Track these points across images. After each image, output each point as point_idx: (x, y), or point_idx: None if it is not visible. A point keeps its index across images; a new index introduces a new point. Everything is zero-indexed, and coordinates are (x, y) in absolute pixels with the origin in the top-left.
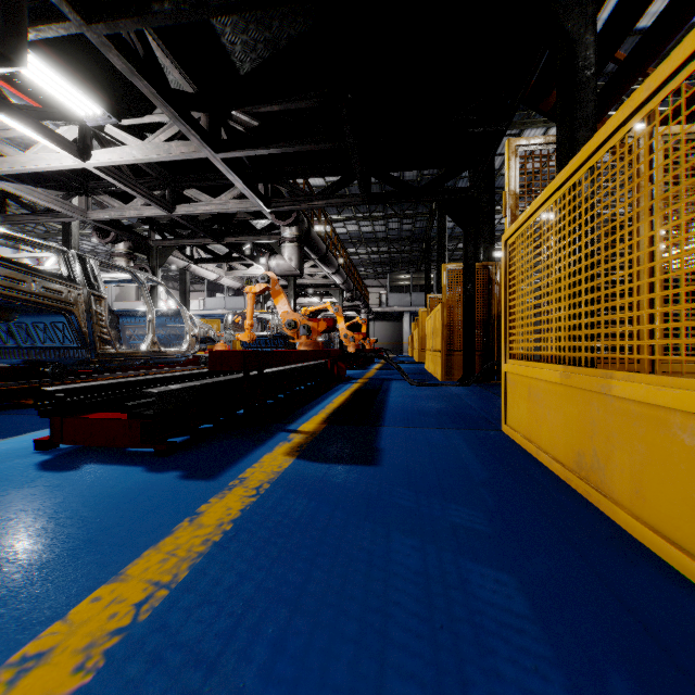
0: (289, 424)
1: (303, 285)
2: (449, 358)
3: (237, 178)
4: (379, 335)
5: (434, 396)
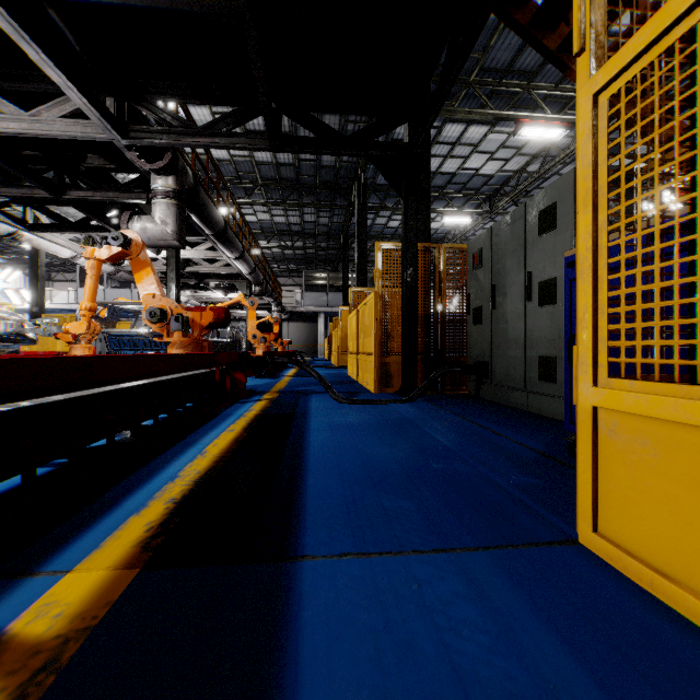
0: (15, 580)
1: (201, 274)
2: (383, 364)
3: (46, 58)
4: (294, 336)
5: (380, 426)
